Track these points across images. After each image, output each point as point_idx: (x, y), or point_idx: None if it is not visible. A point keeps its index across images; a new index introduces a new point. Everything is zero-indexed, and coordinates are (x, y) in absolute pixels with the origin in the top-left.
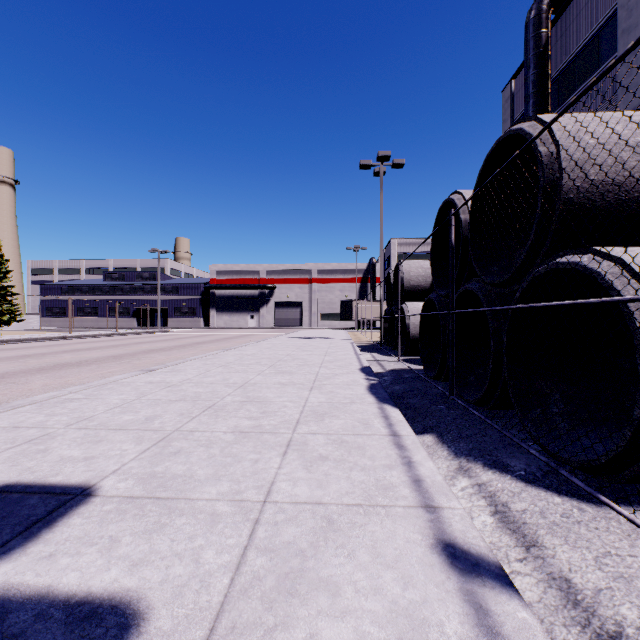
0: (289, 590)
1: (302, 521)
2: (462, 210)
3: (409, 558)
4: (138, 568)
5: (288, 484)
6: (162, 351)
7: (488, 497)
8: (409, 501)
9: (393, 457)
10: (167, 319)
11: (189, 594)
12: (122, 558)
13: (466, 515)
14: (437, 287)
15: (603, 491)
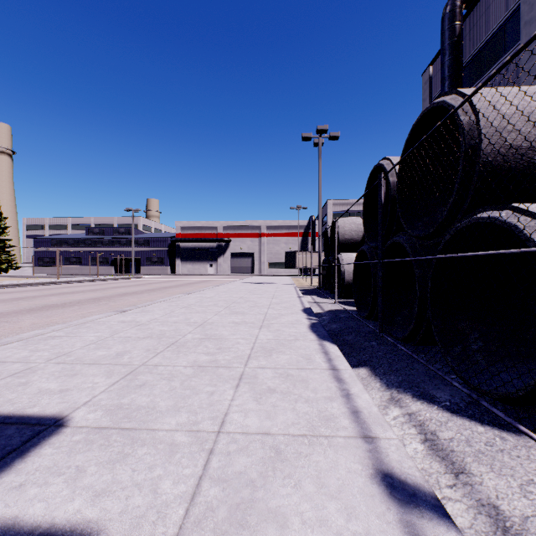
0: (240, 521)
1: (252, 451)
2: (390, 173)
3: (351, 488)
4: (100, 498)
5: (240, 415)
6: (134, 294)
7: (418, 426)
8: (349, 431)
9: (333, 389)
10: (140, 267)
11: (146, 526)
12: (86, 488)
13: (401, 445)
14: (368, 240)
15: (521, 421)
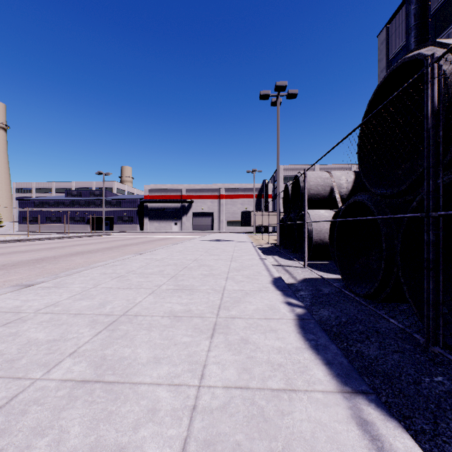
0: None
1: None
2: (443, 59)
3: None
4: None
5: None
6: (87, 253)
7: None
8: None
9: None
10: (112, 225)
11: None
12: None
13: None
14: (371, 186)
15: None
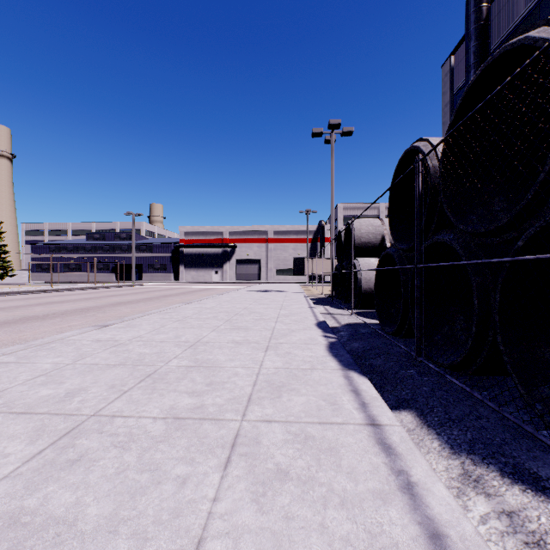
0: None
1: None
2: (429, 156)
3: None
4: None
5: (225, 547)
6: (129, 304)
7: (534, 545)
8: None
9: (382, 472)
10: (142, 274)
11: None
12: None
13: None
14: (396, 241)
15: None
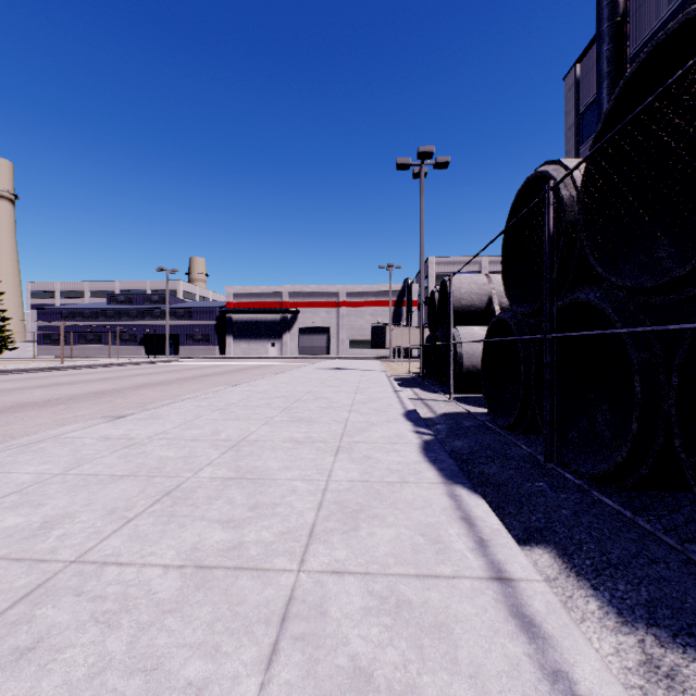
0: None
1: None
2: (563, 184)
3: None
4: None
5: None
6: (158, 386)
7: None
8: None
9: (527, 675)
10: (179, 347)
11: None
12: None
13: None
14: (513, 302)
15: None
